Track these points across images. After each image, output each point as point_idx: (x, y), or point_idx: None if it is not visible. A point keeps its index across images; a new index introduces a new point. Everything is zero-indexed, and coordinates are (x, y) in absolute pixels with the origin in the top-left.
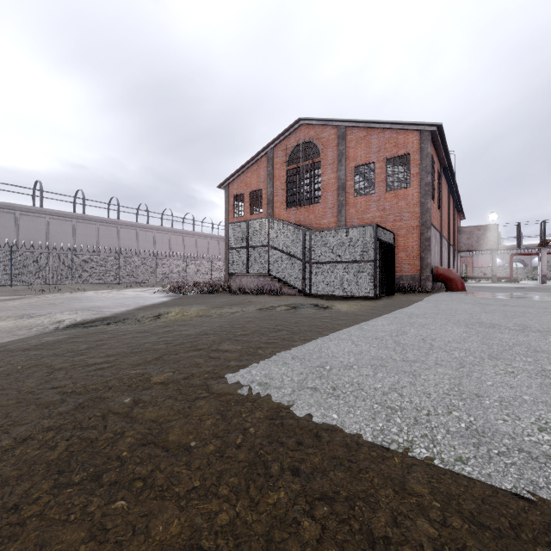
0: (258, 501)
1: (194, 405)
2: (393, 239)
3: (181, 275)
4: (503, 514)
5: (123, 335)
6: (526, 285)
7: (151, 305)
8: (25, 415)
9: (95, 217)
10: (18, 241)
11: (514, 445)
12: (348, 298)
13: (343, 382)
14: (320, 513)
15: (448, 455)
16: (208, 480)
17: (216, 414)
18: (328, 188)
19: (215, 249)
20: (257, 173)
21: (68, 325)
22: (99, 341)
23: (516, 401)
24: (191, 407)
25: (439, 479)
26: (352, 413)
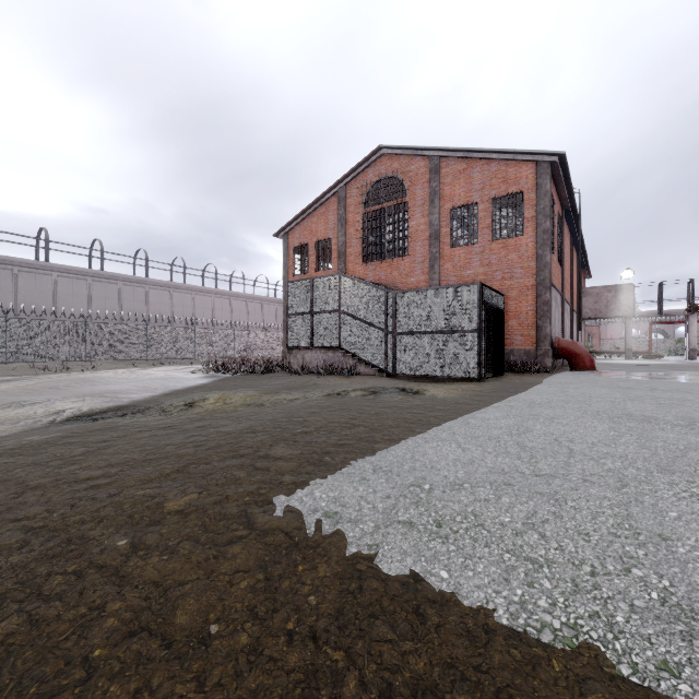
0: None
1: (223, 552)
2: (503, 303)
3: (227, 350)
4: None
5: (138, 433)
6: (670, 362)
7: (184, 389)
8: None
9: (116, 274)
10: (17, 305)
11: None
12: (443, 379)
13: (451, 513)
14: None
15: (644, 658)
16: None
17: (257, 570)
18: (417, 237)
19: (271, 315)
20: (325, 217)
21: (68, 418)
22: (103, 442)
23: None
24: (219, 557)
25: None
26: (471, 569)
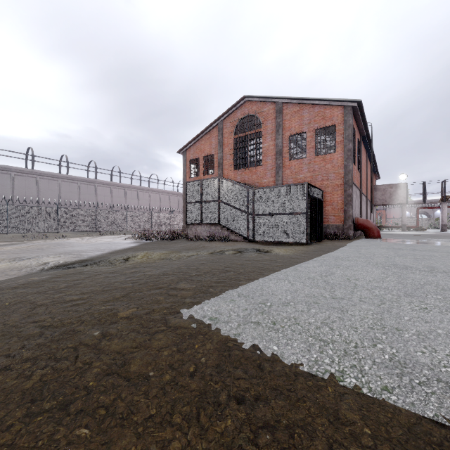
0: (208, 429)
1: (153, 337)
2: (322, 195)
3: (147, 225)
4: (428, 442)
5: (97, 275)
6: (430, 233)
7: (121, 249)
8: (7, 347)
9: (76, 177)
10: (13, 197)
11: (433, 375)
12: (284, 243)
13: (281, 317)
14: (263, 441)
15: (375, 385)
16: (164, 409)
17: (172, 346)
18: (268, 154)
19: (175, 203)
20: (210, 141)
21: (52, 267)
22: (76, 280)
23: (432, 335)
24: (151, 340)
25: (368, 408)
26: (290, 345)
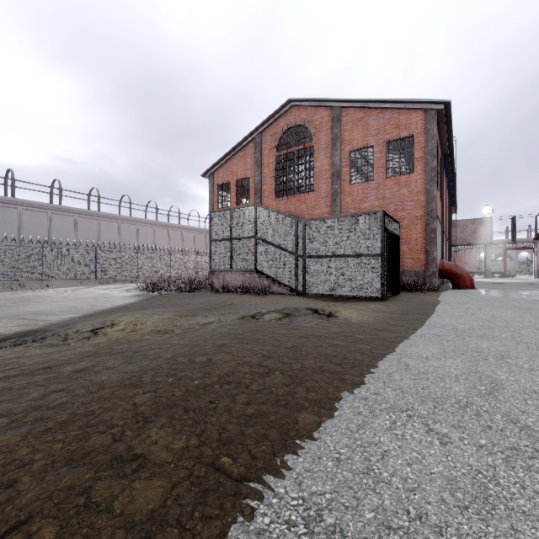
0: None
1: None
2: (398, 230)
3: (164, 270)
4: None
5: None
6: (525, 280)
7: (109, 308)
8: None
9: (72, 208)
10: None
11: None
12: (348, 298)
13: None
14: None
15: None
16: None
17: None
18: (321, 176)
19: (202, 243)
20: (244, 160)
21: None
22: None
23: None
24: None
25: None
26: None
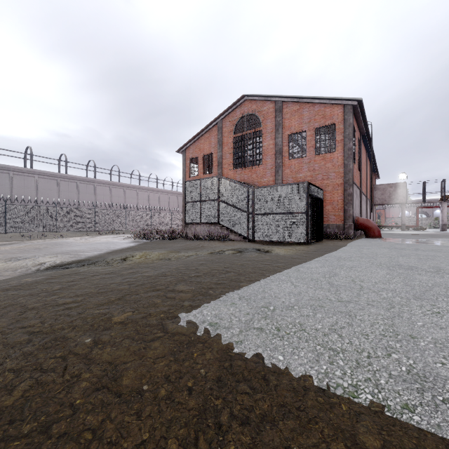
0: None
1: (149, 345)
2: (322, 194)
3: (146, 224)
4: None
5: (93, 276)
6: (430, 232)
7: (120, 249)
8: None
9: (75, 176)
10: (12, 196)
11: None
12: (284, 243)
13: (286, 323)
14: None
15: (394, 402)
16: (158, 432)
17: (169, 355)
18: (267, 153)
19: (175, 203)
20: (209, 140)
21: (48, 267)
22: (71, 282)
23: None
24: (146, 348)
25: (389, 431)
26: (297, 355)
